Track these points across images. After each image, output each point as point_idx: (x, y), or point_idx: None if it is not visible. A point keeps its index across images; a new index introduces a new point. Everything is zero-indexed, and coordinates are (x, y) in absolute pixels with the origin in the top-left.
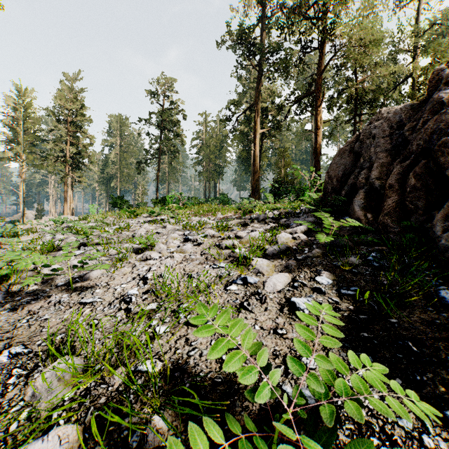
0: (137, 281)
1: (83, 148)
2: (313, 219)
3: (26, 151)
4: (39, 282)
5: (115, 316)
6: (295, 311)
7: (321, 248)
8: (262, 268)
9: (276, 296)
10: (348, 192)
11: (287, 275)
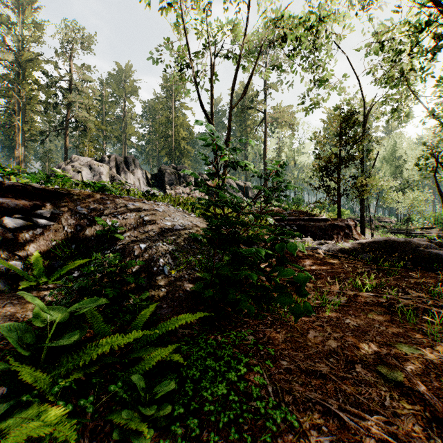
0: None
1: None
2: None
3: None
4: None
5: None
6: None
7: None
8: None
9: None
10: None
11: None
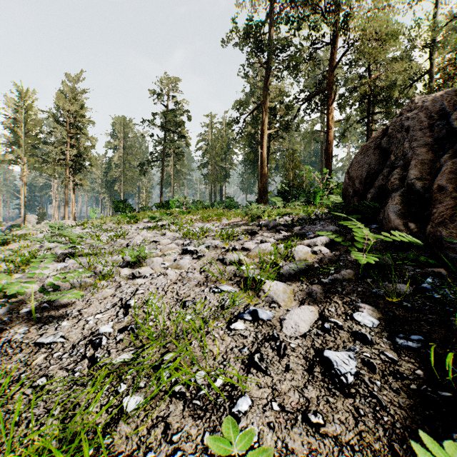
0: (117, 310)
1: (84, 150)
2: (334, 227)
3: (27, 154)
4: (0, 307)
5: (73, 369)
6: (332, 375)
7: (351, 266)
8: (277, 295)
9: (299, 344)
10: (375, 196)
11: (312, 309)
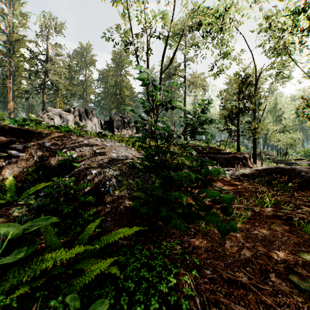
0: None
1: None
2: None
3: None
4: None
5: None
6: None
7: None
8: None
9: None
10: None
11: None
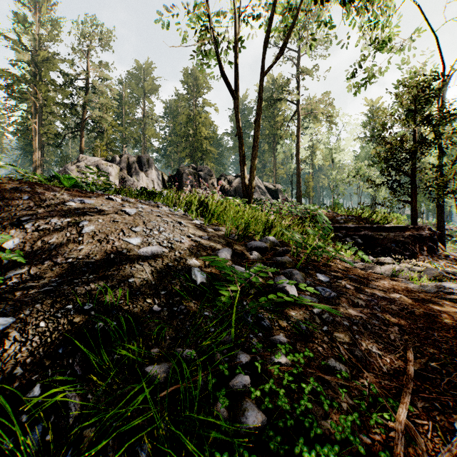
0: None
1: None
2: None
3: None
4: None
5: None
6: None
7: None
8: None
9: None
10: None
11: None
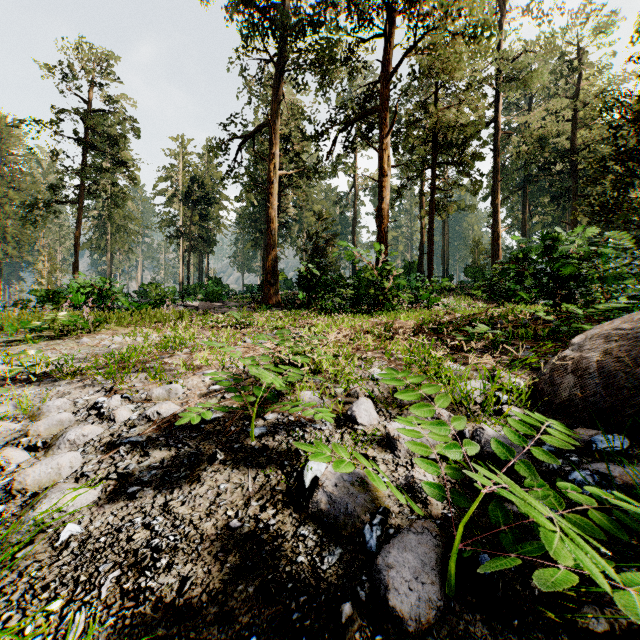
0: None
1: None
2: None
3: None
4: None
5: None
6: None
7: None
8: None
9: None
10: None
11: None
